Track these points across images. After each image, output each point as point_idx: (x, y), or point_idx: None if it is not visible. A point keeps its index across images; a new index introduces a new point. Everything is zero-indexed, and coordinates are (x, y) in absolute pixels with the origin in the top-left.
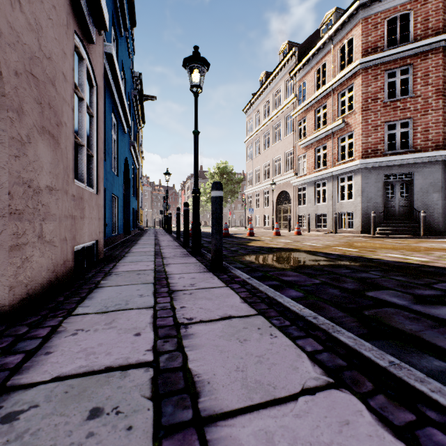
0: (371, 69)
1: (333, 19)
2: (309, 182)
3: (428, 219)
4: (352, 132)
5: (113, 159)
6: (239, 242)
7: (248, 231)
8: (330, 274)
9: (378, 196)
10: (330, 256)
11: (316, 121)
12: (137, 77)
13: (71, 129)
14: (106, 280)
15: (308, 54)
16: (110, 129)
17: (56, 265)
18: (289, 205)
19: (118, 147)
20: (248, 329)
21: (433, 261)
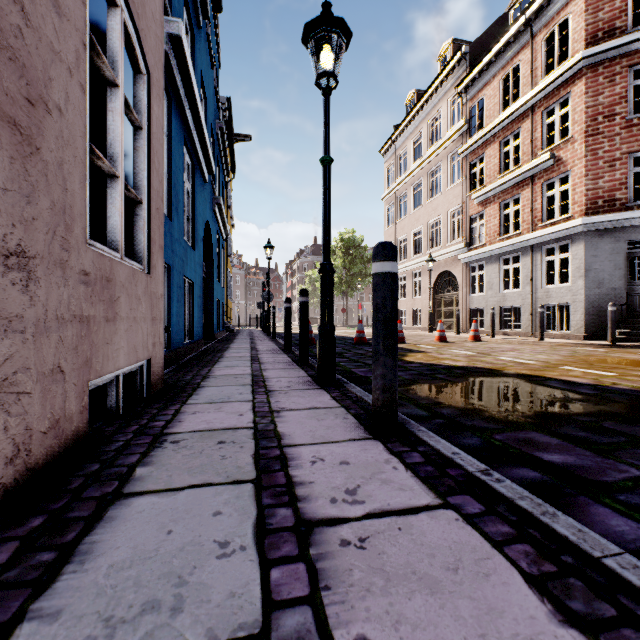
0: (602, 66)
1: None
2: (489, 257)
3: None
4: (568, 172)
5: (185, 220)
6: None
7: None
8: (639, 446)
9: (616, 278)
10: (579, 388)
11: (501, 159)
12: (224, 105)
13: (78, 128)
14: (147, 464)
15: (488, 54)
16: (180, 171)
17: (26, 437)
18: (455, 293)
19: (193, 202)
20: None
21: None
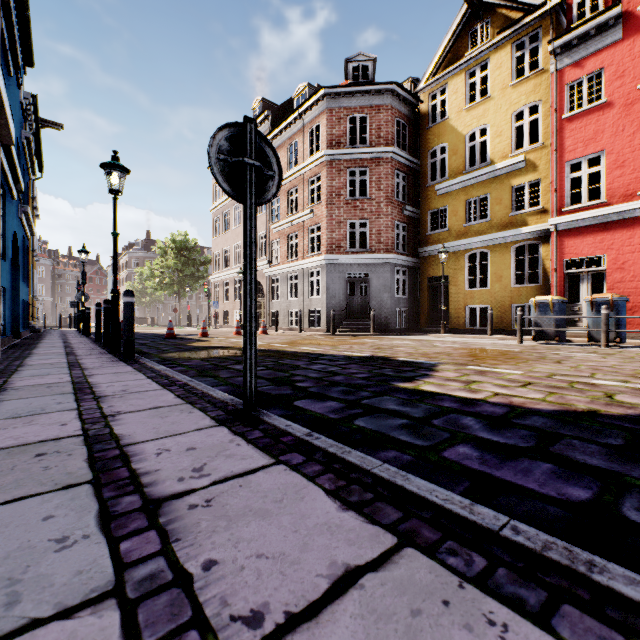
0: (335, 163)
1: (306, 95)
2: (282, 274)
3: (381, 317)
4: (320, 224)
5: None
6: (180, 343)
7: (201, 331)
8: (225, 360)
9: (342, 294)
10: None
11: (289, 204)
12: (29, 100)
13: None
14: (22, 368)
15: (280, 125)
16: None
17: None
18: (263, 299)
19: (5, 223)
20: (125, 374)
21: (321, 350)
